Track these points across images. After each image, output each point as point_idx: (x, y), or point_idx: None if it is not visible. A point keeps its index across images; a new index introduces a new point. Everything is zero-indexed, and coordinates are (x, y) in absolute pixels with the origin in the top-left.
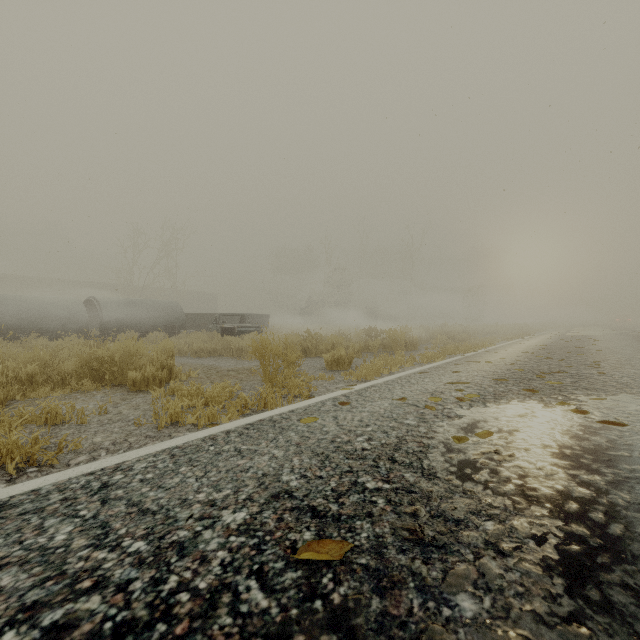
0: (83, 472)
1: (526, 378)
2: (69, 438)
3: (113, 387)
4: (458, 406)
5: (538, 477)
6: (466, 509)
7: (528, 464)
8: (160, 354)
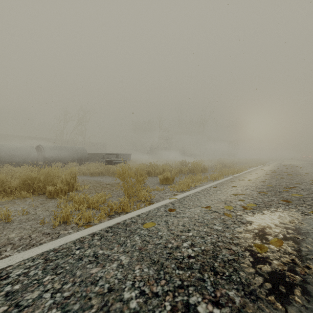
0: None
1: (277, 191)
2: None
3: (39, 195)
4: (245, 213)
5: None
6: None
7: None
8: (67, 176)
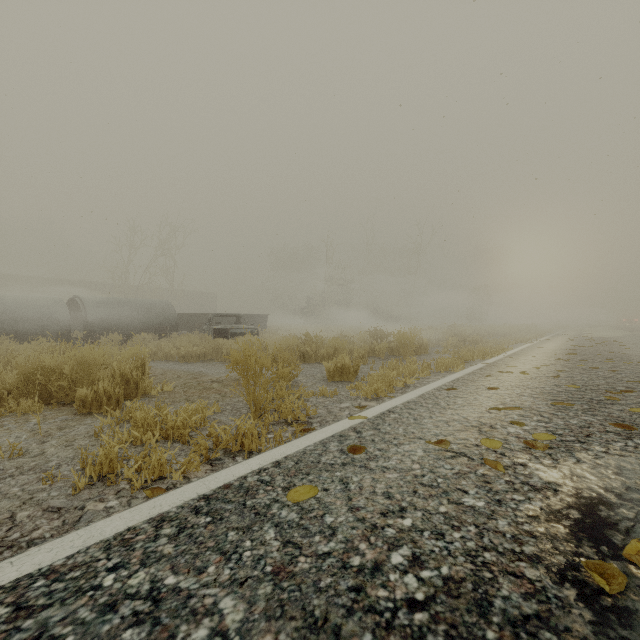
0: None
1: (593, 400)
2: None
3: (61, 407)
4: (534, 459)
5: None
6: None
7: None
8: (123, 364)
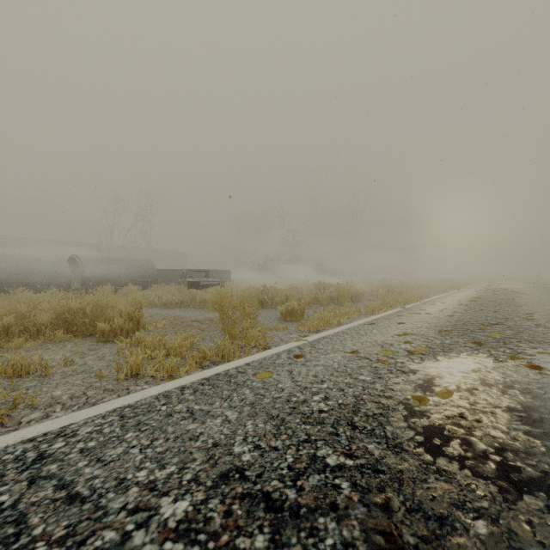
0: (23, 438)
1: (468, 330)
2: (30, 391)
3: (84, 337)
4: (410, 360)
5: (517, 451)
6: (447, 499)
7: (500, 432)
8: (128, 307)
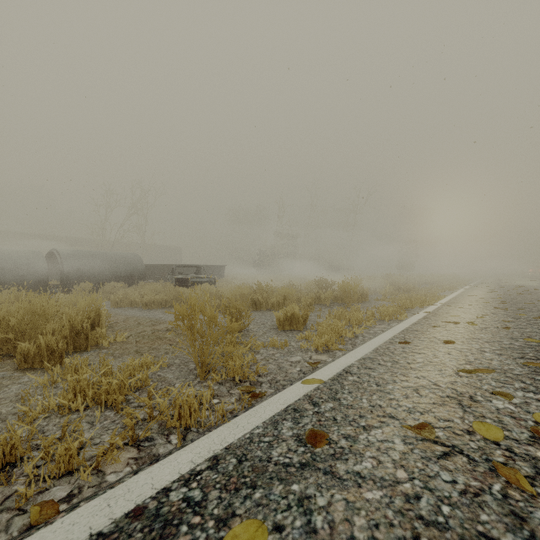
0: None
1: None
2: None
3: (6, 360)
4: None
5: None
6: None
7: None
8: (73, 316)
